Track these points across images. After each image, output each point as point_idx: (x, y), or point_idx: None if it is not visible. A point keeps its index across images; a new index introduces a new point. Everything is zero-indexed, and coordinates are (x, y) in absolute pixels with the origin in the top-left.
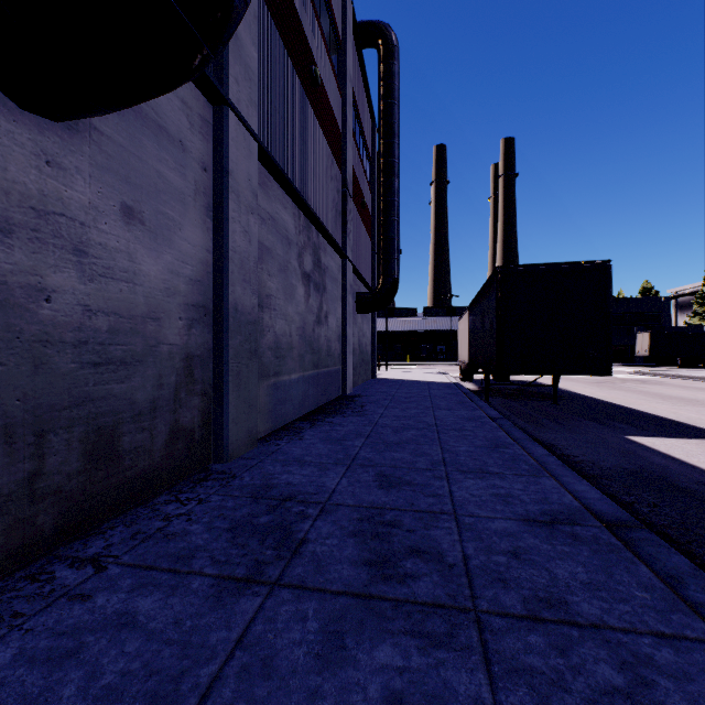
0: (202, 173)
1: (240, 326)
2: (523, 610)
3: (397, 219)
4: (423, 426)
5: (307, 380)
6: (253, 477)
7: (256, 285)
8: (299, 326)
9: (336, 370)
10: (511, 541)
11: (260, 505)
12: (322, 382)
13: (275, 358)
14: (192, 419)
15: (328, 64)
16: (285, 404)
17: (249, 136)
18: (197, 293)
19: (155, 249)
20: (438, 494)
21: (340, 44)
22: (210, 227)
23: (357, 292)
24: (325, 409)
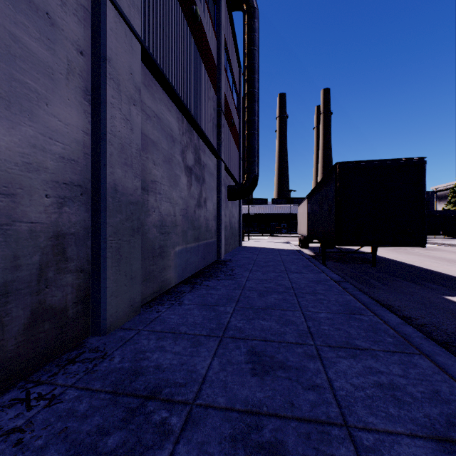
0: (77, 55)
1: (121, 206)
2: None
3: (257, 133)
4: (282, 290)
5: (189, 250)
6: (124, 357)
7: (138, 170)
8: (182, 208)
9: (213, 242)
10: None
11: (117, 407)
12: (201, 251)
13: (160, 234)
14: (63, 297)
15: (207, 12)
16: (170, 271)
17: (131, 33)
18: (71, 172)
19: (8, 118)
20: (317, 384)
21: (216, 1)
22: (88, 110)
23: (228, 185)
24: (204, 272)
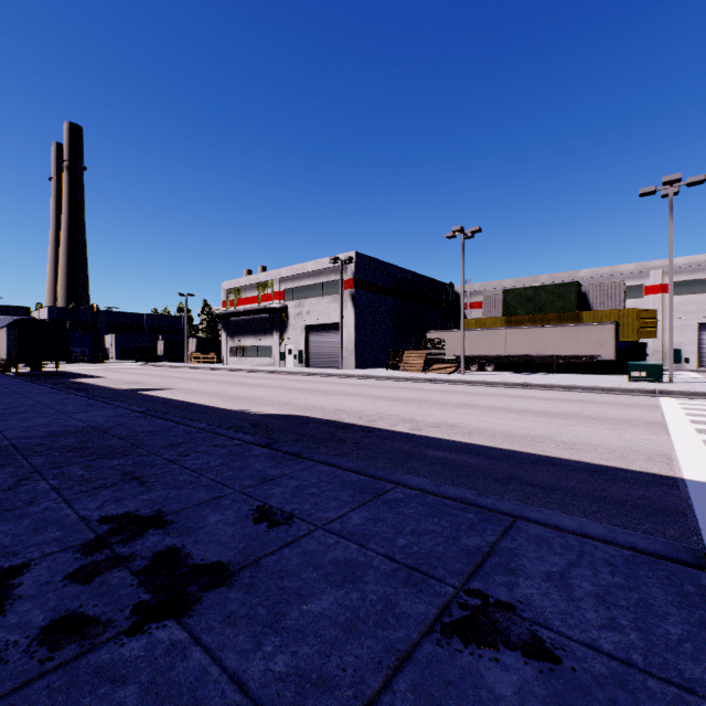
0: None
1: None
2: (6, 384)
3: None
4: None
5: None
6: None
7: None
8: None
9: None
10: (7, 383)
11: None
12: None
13: None
14: None
15: None
16: None
17: None
18: None
19: None
20: None
21: None
22: None
23: None
24: None
